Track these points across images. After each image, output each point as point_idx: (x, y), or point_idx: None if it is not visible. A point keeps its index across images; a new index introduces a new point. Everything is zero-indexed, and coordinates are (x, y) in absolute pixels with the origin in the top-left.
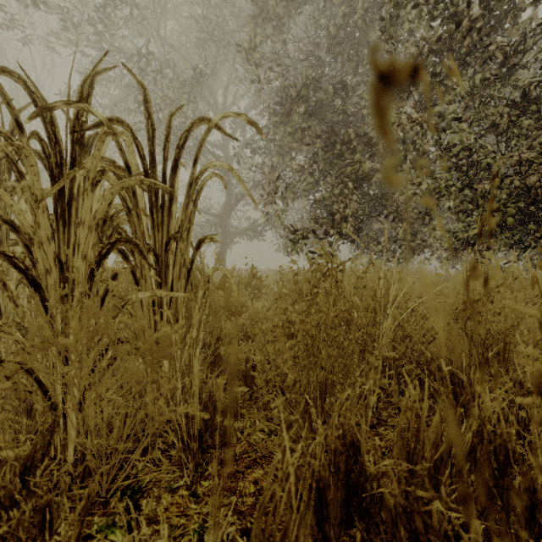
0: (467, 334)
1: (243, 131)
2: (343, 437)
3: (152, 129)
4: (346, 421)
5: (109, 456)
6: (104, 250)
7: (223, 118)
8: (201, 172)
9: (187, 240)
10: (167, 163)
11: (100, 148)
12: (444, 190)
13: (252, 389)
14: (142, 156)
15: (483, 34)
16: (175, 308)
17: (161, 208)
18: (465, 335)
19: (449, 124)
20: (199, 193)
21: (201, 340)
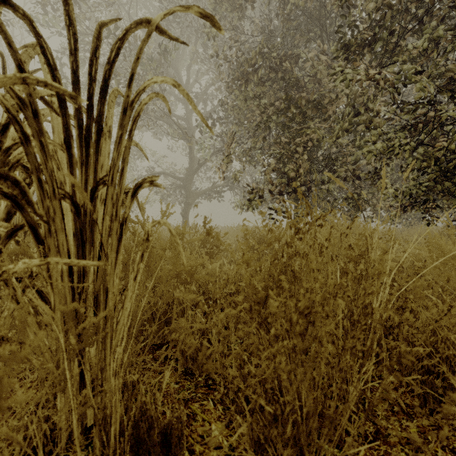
0: None
1: (204, 105)
2: None
3: (75, 38)
4: None
5: None
6: None
7: (165, 15)
8: (137, 93)
9: (120, 185)
10: (95, 84)
11: None
12: (398, 148)
13: None
14: (51, 64)
15: None
16: (103, 276)
17: (84, 142)
18: None
19: (410, 79)
20: (135, 121)
21: (125, 331)
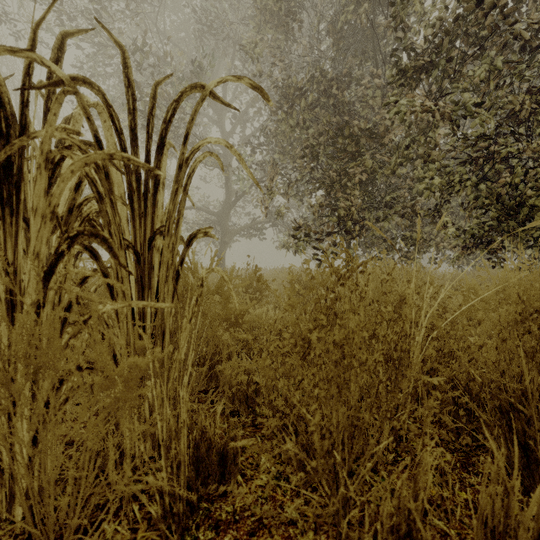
0: (526, 353)
1: (242, 128)
2: (392, 519)
3: (133, 99)
4: (401, 501)
5: (63, 526)
6: (62, 246)
7: (219, 83)
8: (192, 151)
9: (176, 235)
10: (151, 141)
11: (57, 112)
12: (458, 184)
13: (255, 410)
14: (118, 129)
15: (509, 9)
16: (161, 319)
17: (143, 196)
18: (523, 354)
19: (467, 111)
20: (190, 177)
21: (190, 363)
